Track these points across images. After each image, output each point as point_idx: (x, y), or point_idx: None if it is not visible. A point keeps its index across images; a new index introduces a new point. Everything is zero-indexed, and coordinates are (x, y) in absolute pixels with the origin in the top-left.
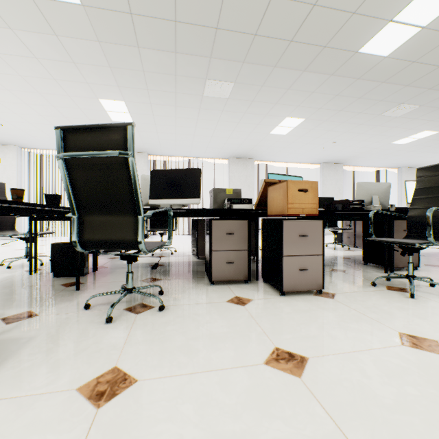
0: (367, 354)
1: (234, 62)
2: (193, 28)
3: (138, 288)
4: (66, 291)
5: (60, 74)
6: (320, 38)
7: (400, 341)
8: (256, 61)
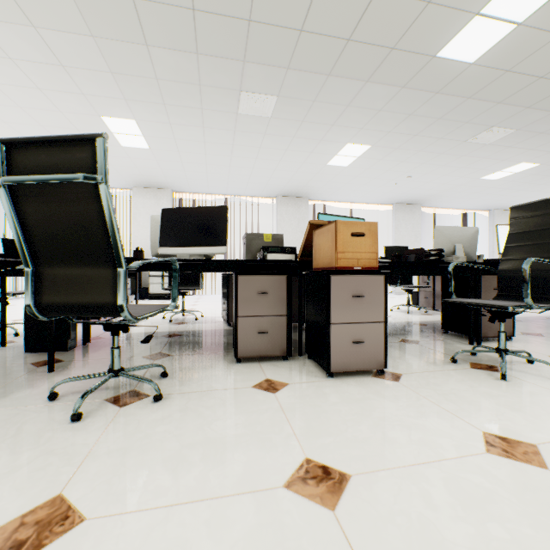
0: (436, 468)
1: (276, 67)
2: (218, 20)
3: (129, 369)
4: (35, 372)
5: (45, 81)
6: (387, 37)
7: (485, 447)
8: (305, 67)
